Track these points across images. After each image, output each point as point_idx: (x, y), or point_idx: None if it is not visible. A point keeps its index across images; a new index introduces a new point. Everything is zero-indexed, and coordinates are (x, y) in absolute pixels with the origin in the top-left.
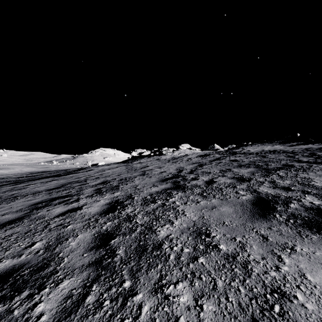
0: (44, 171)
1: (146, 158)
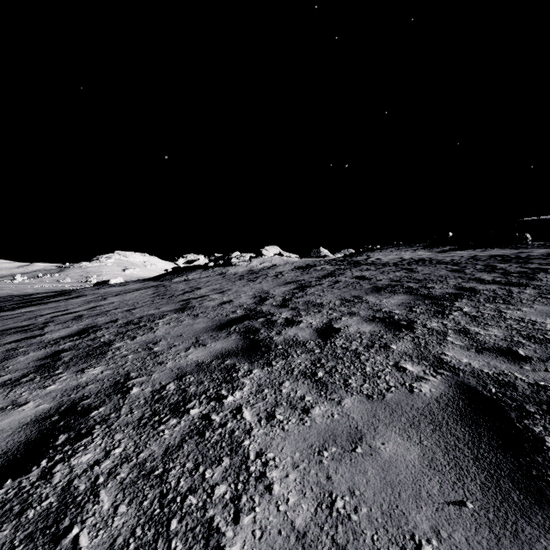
0: None
1: (200, 271)
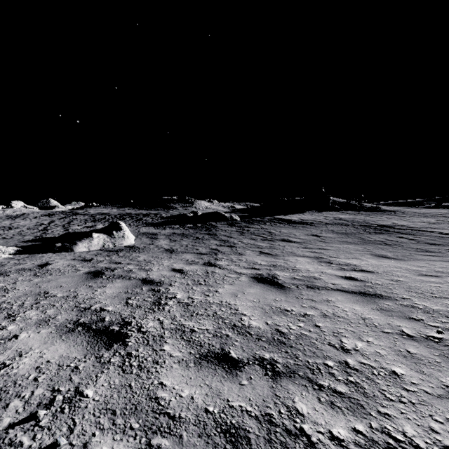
0: None
1: None
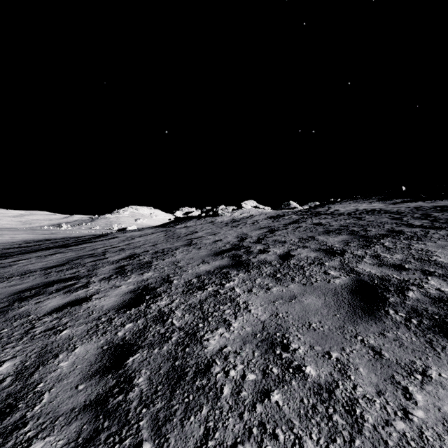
0: (46, 239)
1: (195, 220)
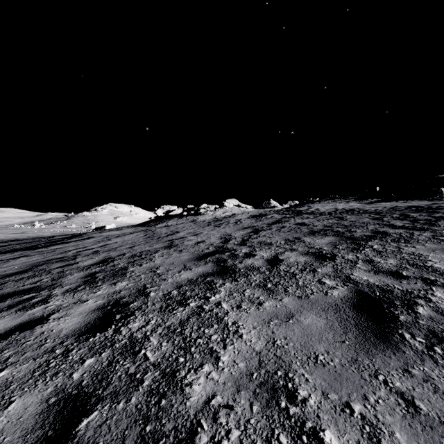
0: (14, 239)
1: (176, 219)
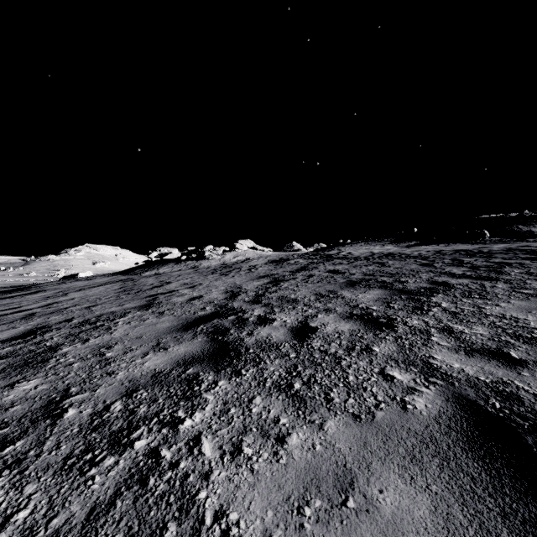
0: None
1: (172, 264)
